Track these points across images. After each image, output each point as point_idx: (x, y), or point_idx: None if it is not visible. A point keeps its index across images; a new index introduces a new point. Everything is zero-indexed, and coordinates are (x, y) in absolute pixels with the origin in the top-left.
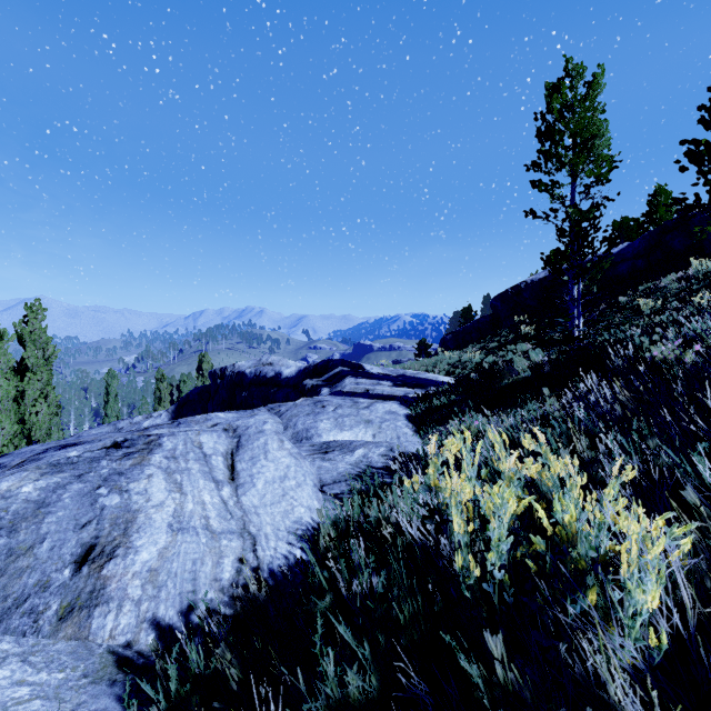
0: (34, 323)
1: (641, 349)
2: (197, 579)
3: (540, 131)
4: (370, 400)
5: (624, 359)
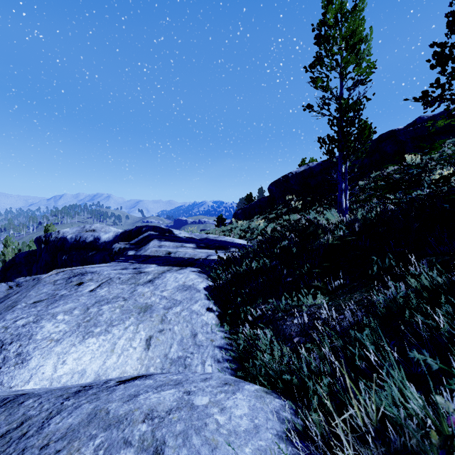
0: None
1: None
2: None
3: (320, 33)
4: (162, 267)
5: None
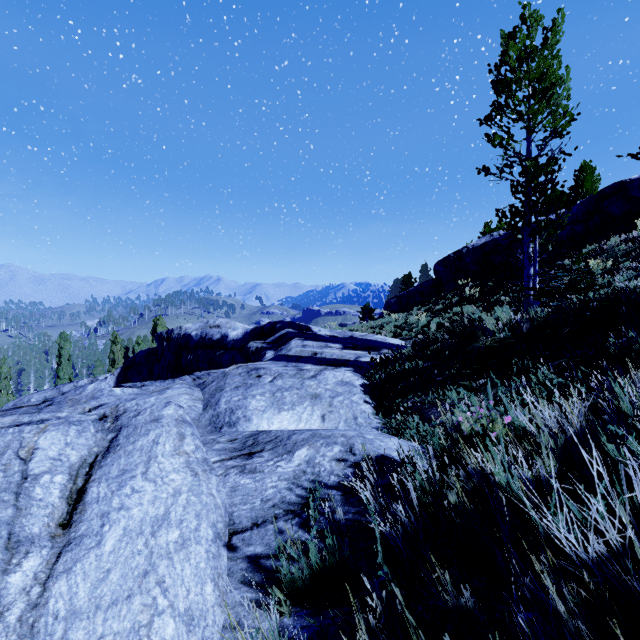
0: None
1: None
2: None
3: (497, 80)
4: (318, 366)
5: None
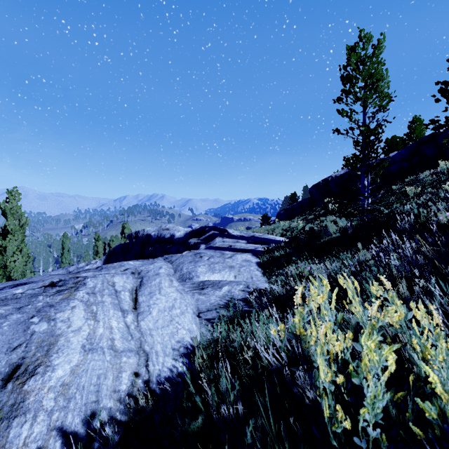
0: (13, 203)
1: (418, 217)
2: (100, 391)
3: (343, 77)
4: (232, 252)
5: (409, 223)
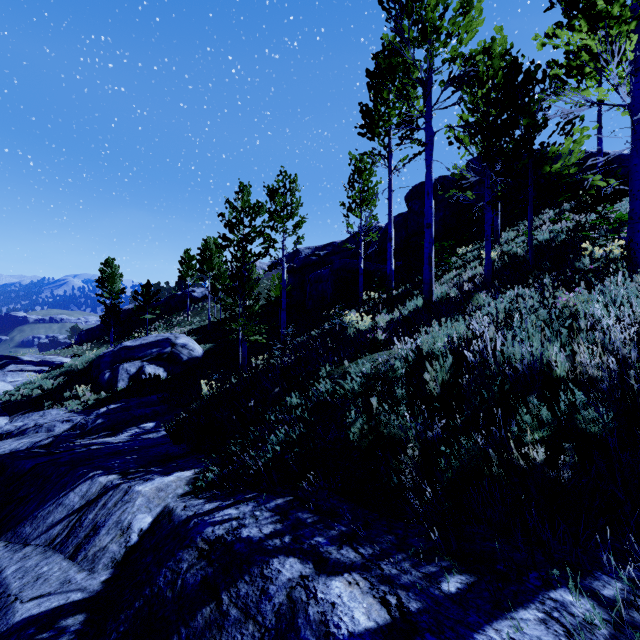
0: None
1: None
2: None
3: (97, 280)
4: (23, 372)
5: None
